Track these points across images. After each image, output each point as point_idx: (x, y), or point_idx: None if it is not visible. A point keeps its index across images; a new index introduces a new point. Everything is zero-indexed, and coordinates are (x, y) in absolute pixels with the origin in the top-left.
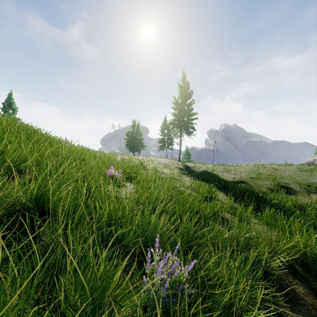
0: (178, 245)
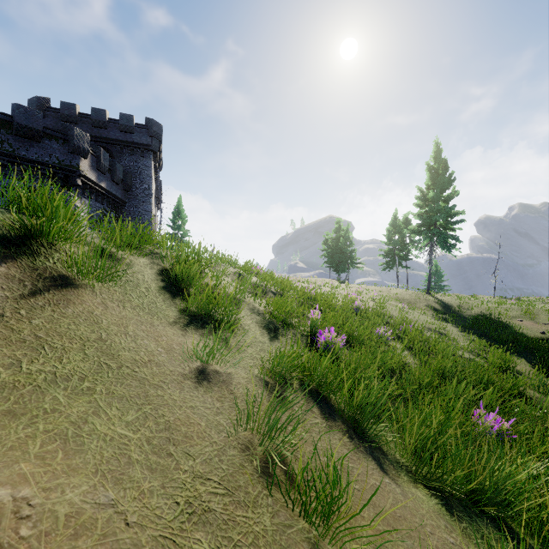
0: (497, 409)
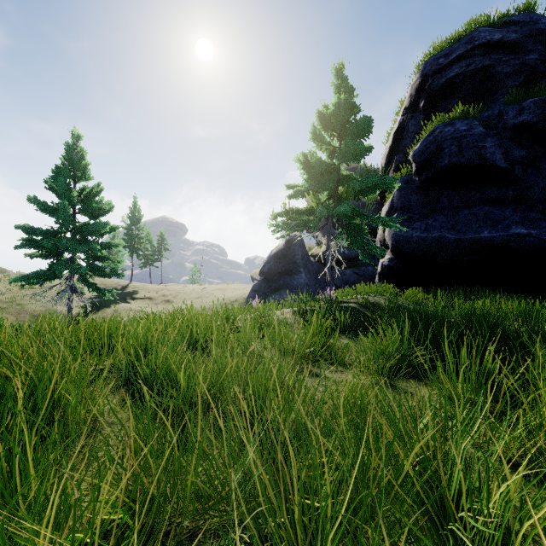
0: None
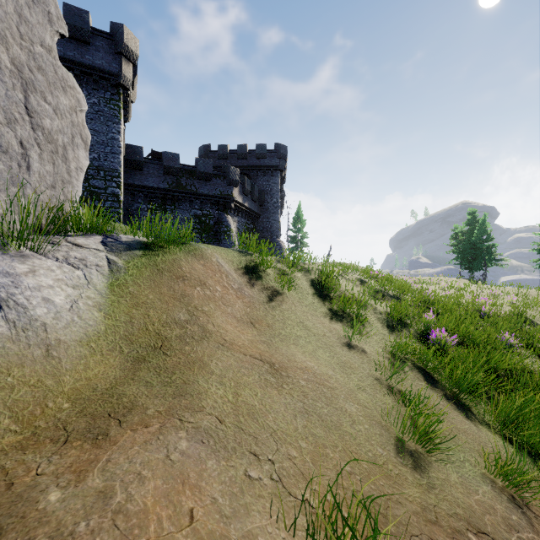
0: None
